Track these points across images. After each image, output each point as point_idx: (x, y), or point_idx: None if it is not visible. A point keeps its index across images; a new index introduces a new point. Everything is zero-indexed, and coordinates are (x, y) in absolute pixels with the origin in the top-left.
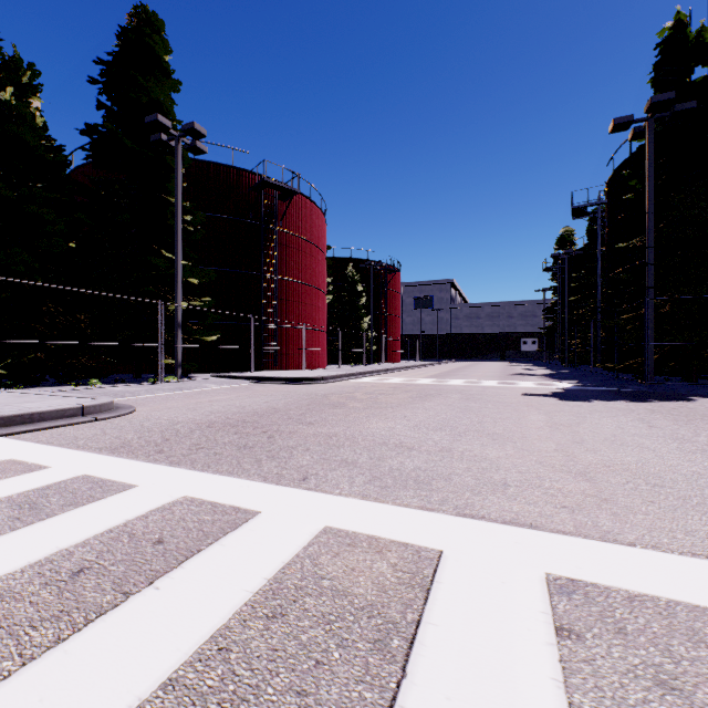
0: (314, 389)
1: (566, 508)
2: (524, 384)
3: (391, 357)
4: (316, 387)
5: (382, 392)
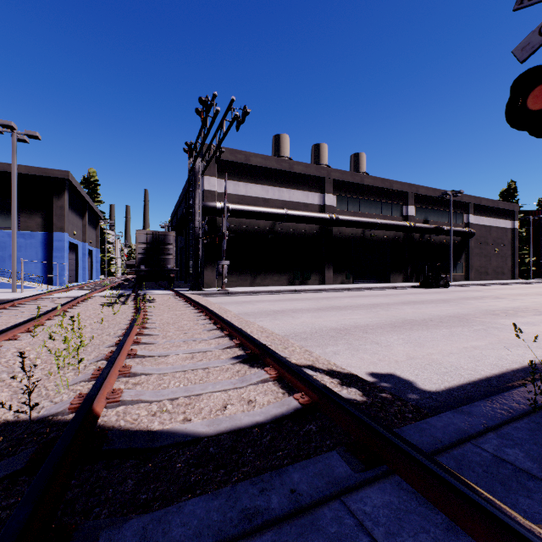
0: None
1: None
2: None
3: None
4: None
5: None
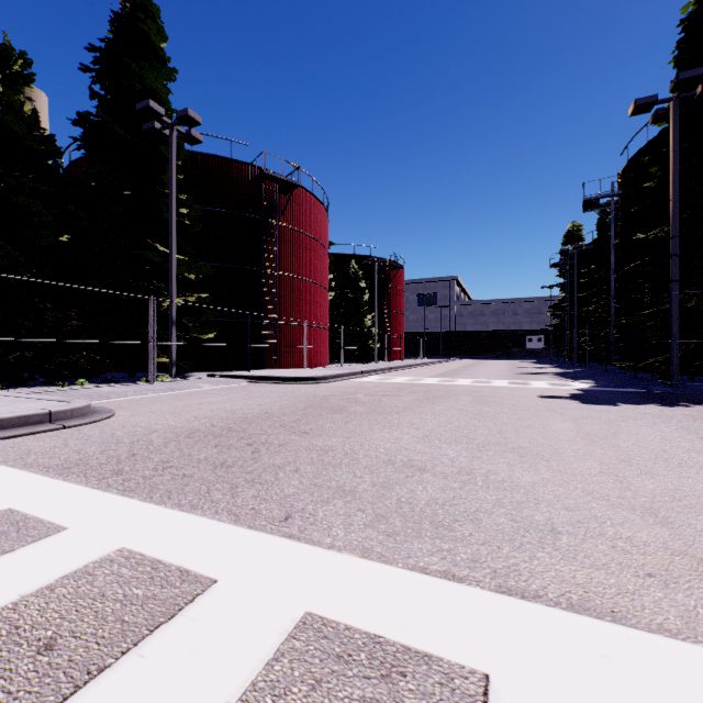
0: (314, 390)
1: (654, 577)
2: (537, 384)
3: (394, 355)
4: (316, 388)
5: (386, 393)
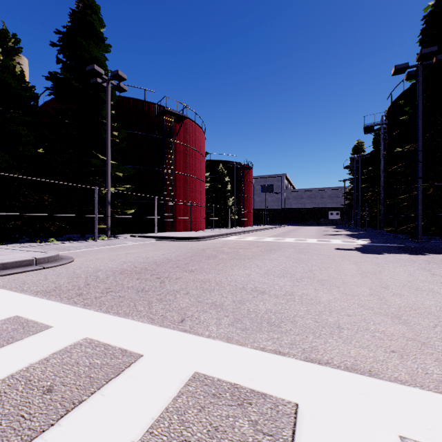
0: (196, 245)
1: (395, 352)
2: (335, 241)
3: (246, 223)
4: (198, 243)
5: (241, 247)
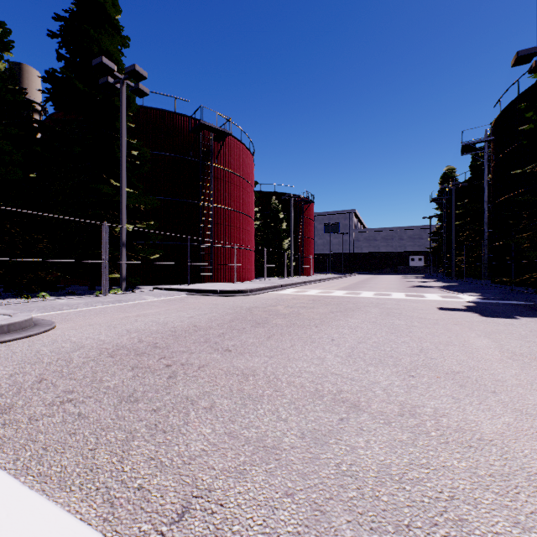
0: (240, 302)
1: None
2: (431, 296)
3: (306, 271)
4: (243, 300)
5: (303, 305)
